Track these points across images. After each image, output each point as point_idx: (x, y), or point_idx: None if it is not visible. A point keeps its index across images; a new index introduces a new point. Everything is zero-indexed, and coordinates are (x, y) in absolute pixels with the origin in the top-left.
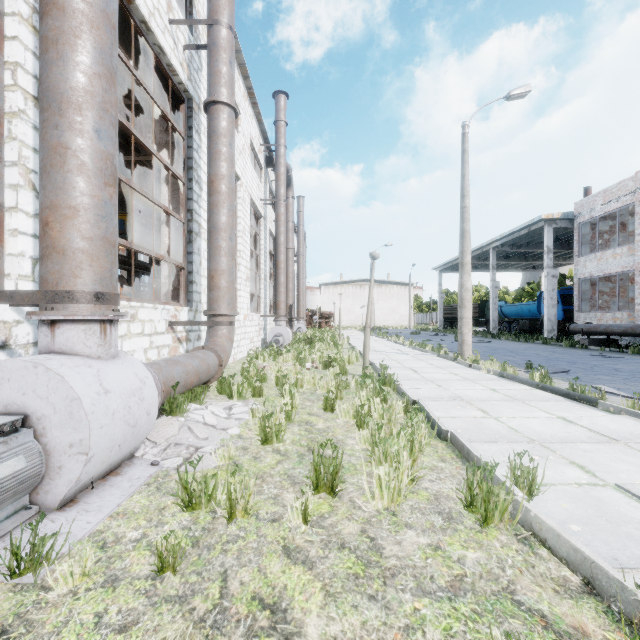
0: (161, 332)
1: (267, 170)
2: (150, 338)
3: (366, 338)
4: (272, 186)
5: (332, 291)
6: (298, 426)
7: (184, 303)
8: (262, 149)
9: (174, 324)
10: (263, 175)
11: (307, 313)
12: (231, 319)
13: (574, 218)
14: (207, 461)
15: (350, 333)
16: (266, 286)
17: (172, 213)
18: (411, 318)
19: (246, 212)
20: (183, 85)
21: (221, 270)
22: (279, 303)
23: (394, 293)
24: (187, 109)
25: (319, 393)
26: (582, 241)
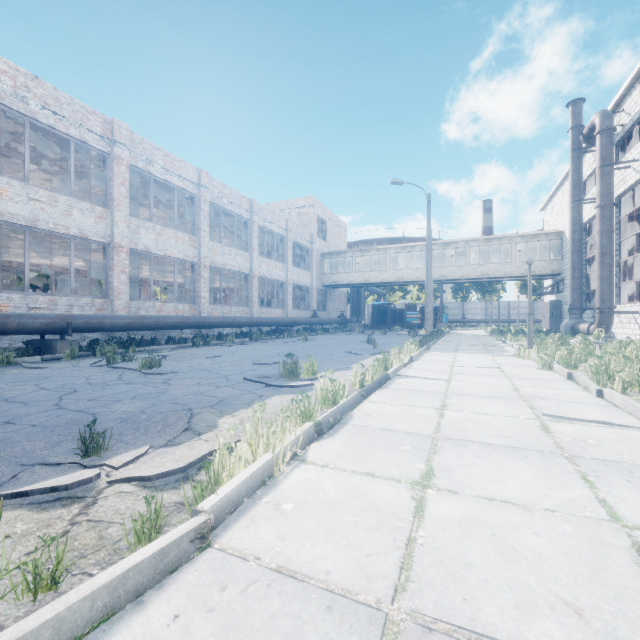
0: None
1: None
2: None
3: None
4: None
5: None
6: None
7: None
8: None
9: None
10: None
11: None
12: None
13: None
14: None
15: None
16: None
17: None
18: None
19: None
20: None
21: None
22: None
23: None
24: None
25: None
26: None
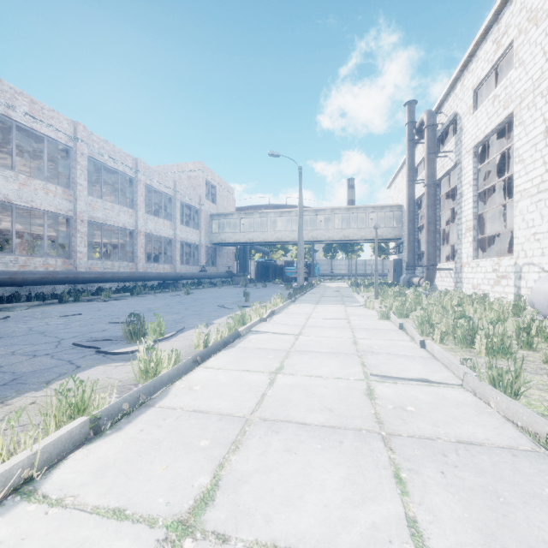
0: None
1: None
2: None
3: None
4: None
5: None
6: None
7: None
8: None
9: None
10: None
11: None
12: None
13: None
14: None
15: None
16: None
17: None
18: None
19: None
20: None
21: None
22: None
23: None
24: None
25: None
26: None
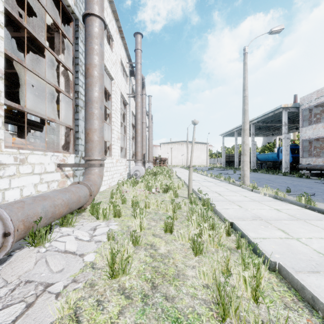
0: (51, 171)
1: (131, 78)
2: (40, 176)
3: (190, 174)
4: (134, 88)
5: (166, 147)
6: (144, 250)
7: (72, 152)
8: (128, 66)
9: (61, 166)
10: (128, 80)
11: (153, 158)
12: (101, 162)
13: (299, 106)
14: (47, 311)
15: (176, 169)
16: (130, 143)
17: (62, 91)
18: (207, 161)
19: (117, 99)
20: (71, 8)
21: (94, 129)
22: (137, 152)
23: (199, 148)
24: (75, 26)
25: (160, 213)
26: (304, 119)
